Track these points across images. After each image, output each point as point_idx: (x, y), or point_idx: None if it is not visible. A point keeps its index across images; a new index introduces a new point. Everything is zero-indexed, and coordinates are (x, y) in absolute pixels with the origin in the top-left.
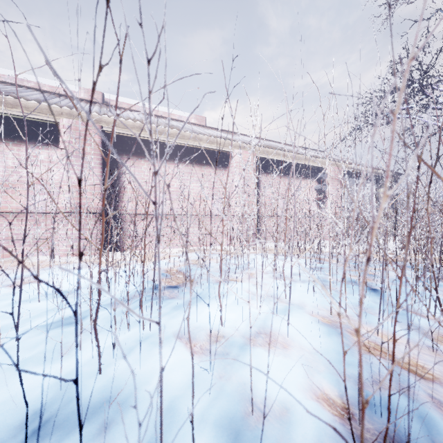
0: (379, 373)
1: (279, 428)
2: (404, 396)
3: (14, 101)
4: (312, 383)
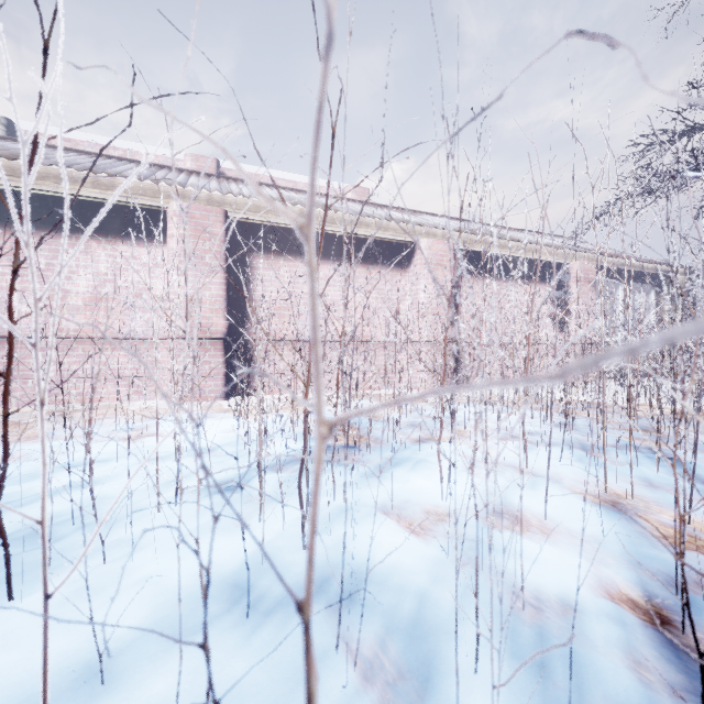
0: None
1: (567, 627)
2: None
3: (110, 180)
4: (600, 579)
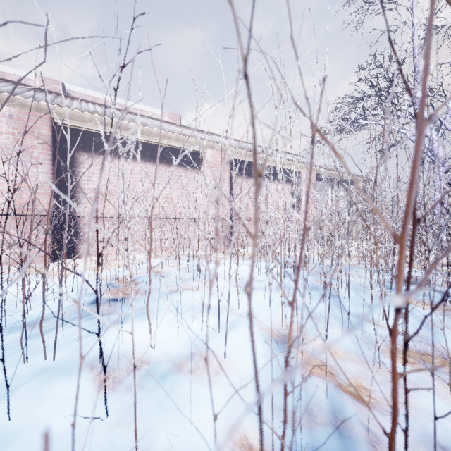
0: (300, 415)
1: None
2: (336, 435)
3: None
4: (233, 424)
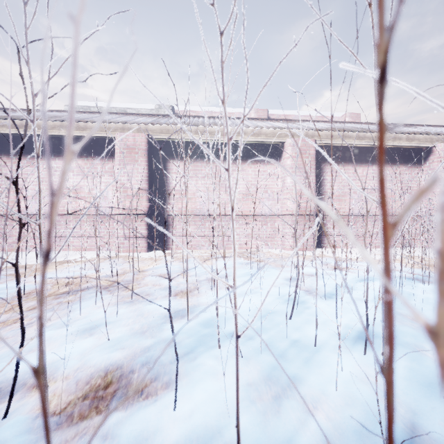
0: None
1: None
2: None
3: (259, 131)
4: None
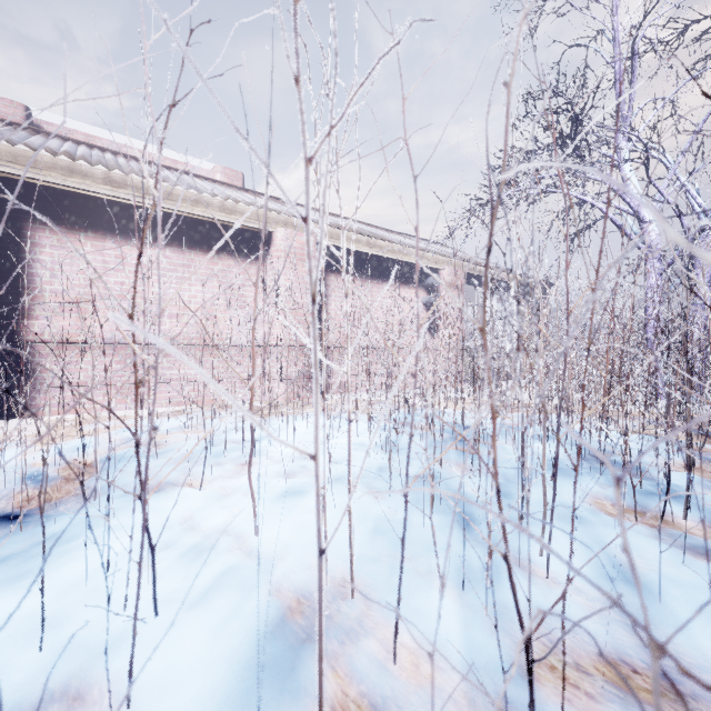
0: None
1: None
2: None
3: None
4: None
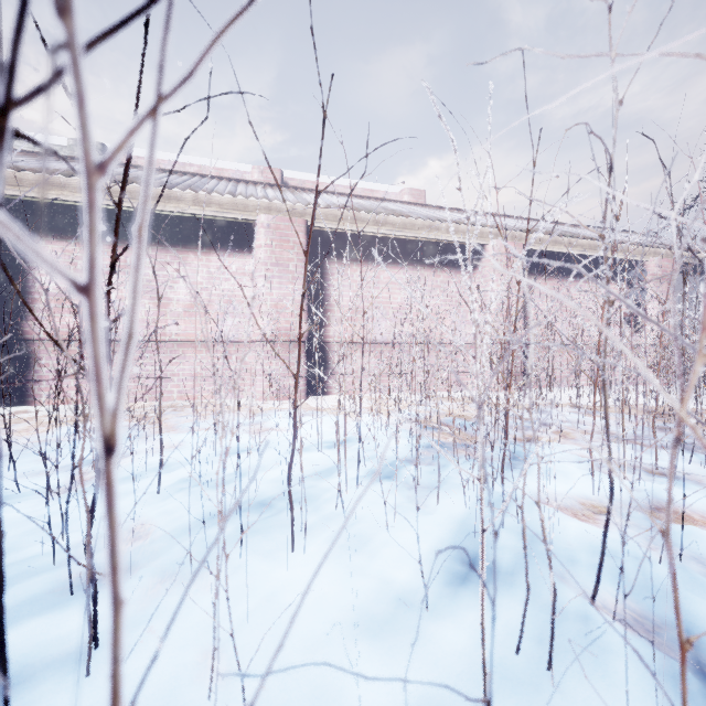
0: None
1: None
2: None
3: (207, 198)
4: None
